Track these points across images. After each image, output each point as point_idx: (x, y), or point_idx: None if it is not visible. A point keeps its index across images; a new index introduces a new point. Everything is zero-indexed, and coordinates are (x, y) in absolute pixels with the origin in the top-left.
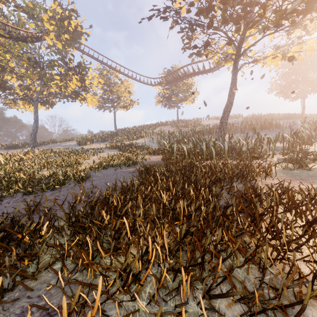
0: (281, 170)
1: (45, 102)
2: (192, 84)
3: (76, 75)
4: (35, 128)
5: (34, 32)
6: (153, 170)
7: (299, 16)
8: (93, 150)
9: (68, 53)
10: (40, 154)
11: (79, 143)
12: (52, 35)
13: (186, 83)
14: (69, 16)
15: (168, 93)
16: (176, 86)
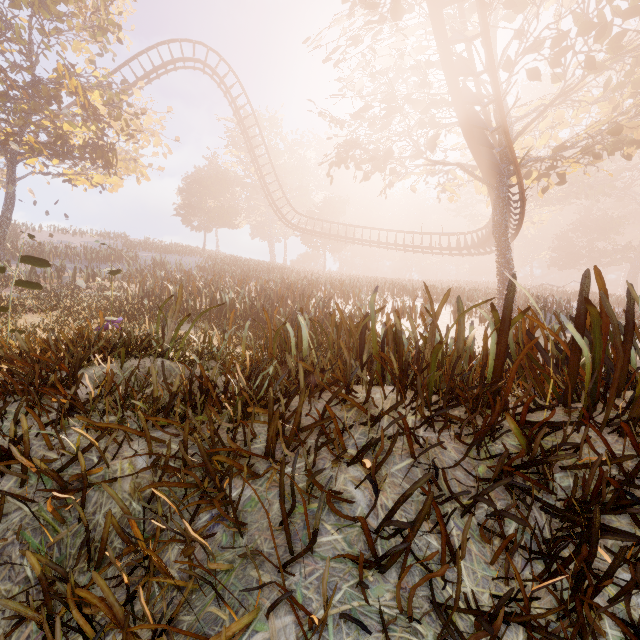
0: (16, 294)
1: None
2: None
3: None
4: None
5: None
6: None
7: (59, 157)
8: None
9: None
10: None
11: None
12: None
13: None
14: None
15: None
16: None
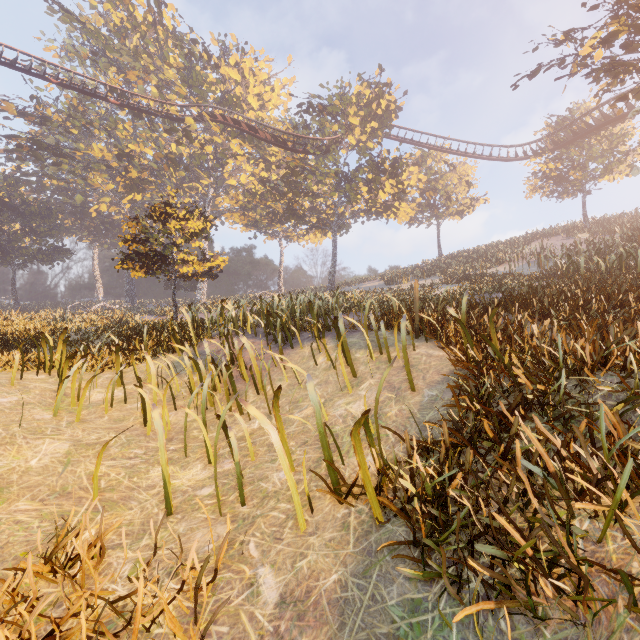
0: None
1: (340, 227)
2: (628, 134)
3: (389, 178)
4: (334, 264)
5: (338, 136)
6: (549, 286)
7: None
8: (421, 287)
9: (381, 150)
10: (356, 295)
11: (388, 282)
12: (357, 131)
13: (610, 135)
14: (378, 95)
15: (559, 169)
16: (580, 149)
